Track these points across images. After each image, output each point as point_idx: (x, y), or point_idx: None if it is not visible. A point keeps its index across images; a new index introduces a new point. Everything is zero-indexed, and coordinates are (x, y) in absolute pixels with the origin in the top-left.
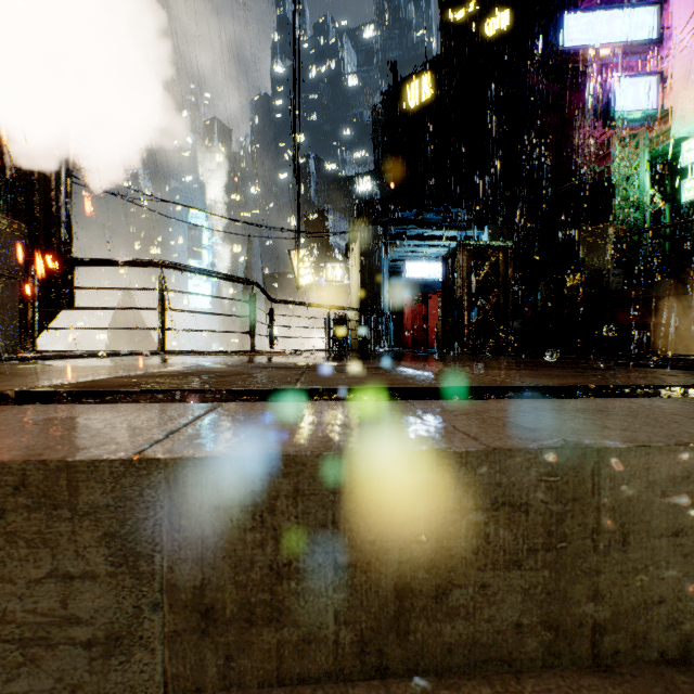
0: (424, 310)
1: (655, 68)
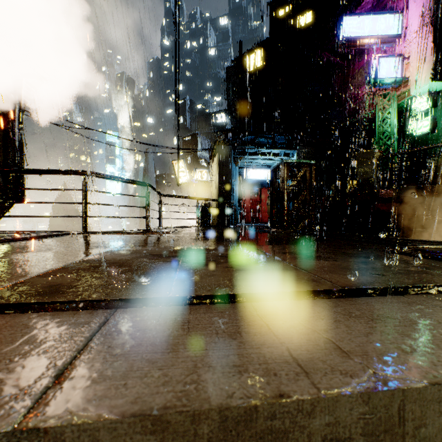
0: (259, 199)
1: (400, 52)
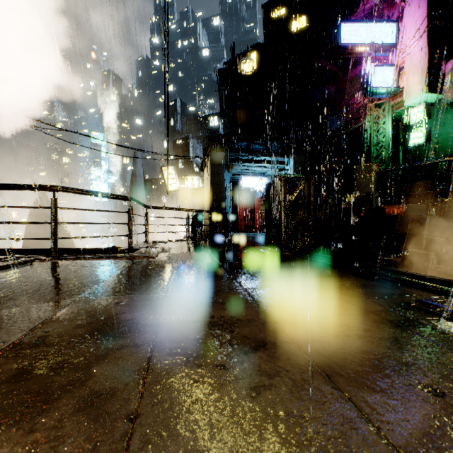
0: (252, 206)
1: (395, 62)
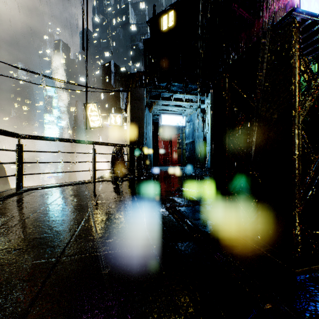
0: (170, 144)
1: None
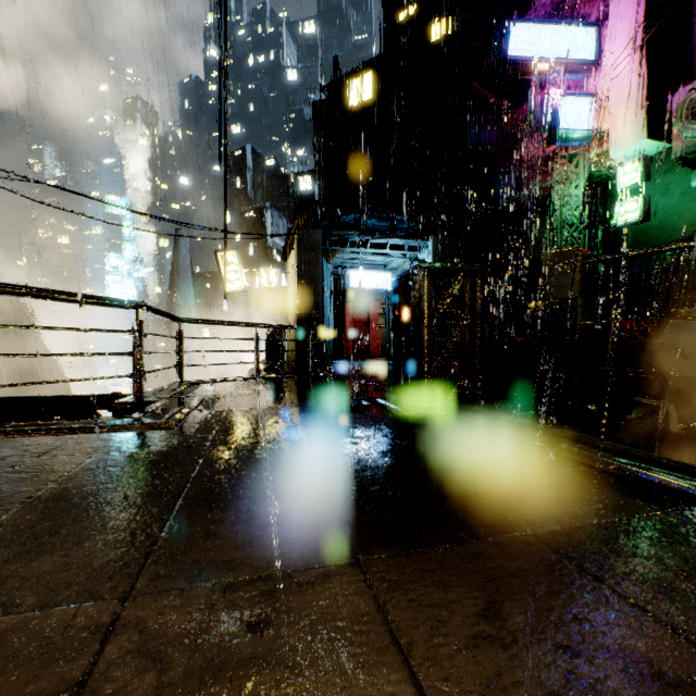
0: (366, 318)
1: (593, 90)
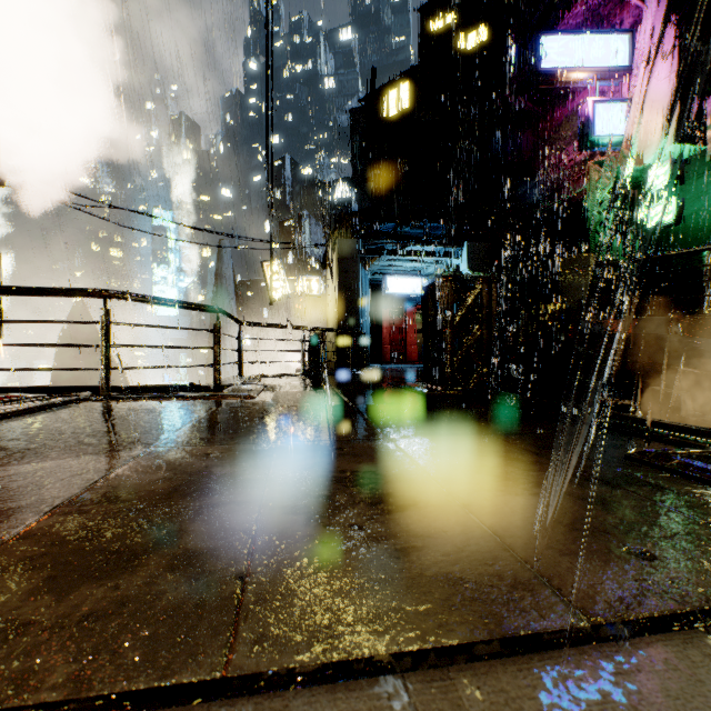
0: (403, 323)
1: (627, 95)
